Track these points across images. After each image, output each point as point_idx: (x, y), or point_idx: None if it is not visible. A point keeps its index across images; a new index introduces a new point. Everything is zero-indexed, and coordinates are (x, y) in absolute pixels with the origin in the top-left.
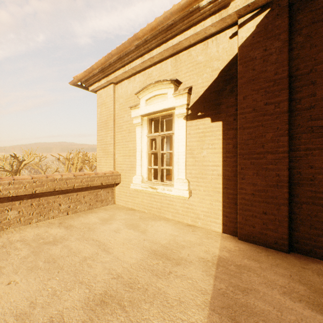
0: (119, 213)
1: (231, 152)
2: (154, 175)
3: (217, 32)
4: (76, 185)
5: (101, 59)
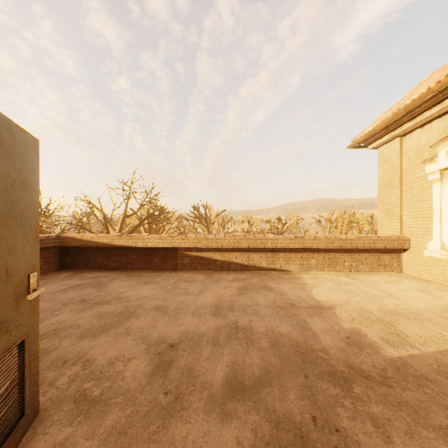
0: (406, 280)
1: None
2: None
3: None
4: (358, 246)
5: (384, 121)
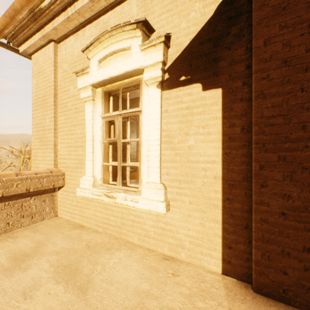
0: (55, 236)
1: (239, 139)
2: (113, 175)
3: None
4: None
5: None
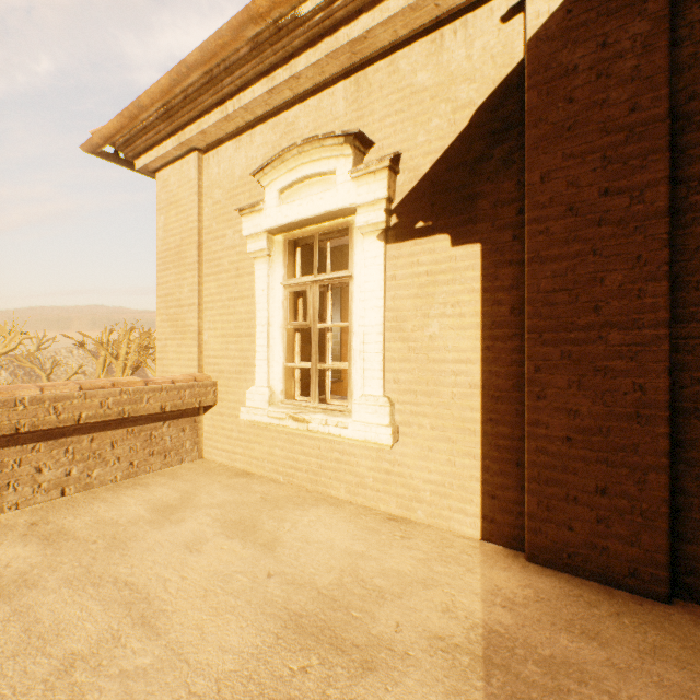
0: (208, 485)
1: (507, 326)
2: (301, 386)
3: (469, 7)
4: (86, 416)
5: (161, 80)
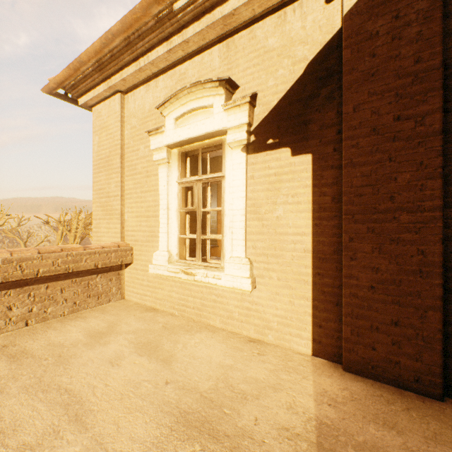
0: (127, 318)
1: (330, 210)
2: (190, 250)
3: None
4: (42, 271)
5: (94, 43)
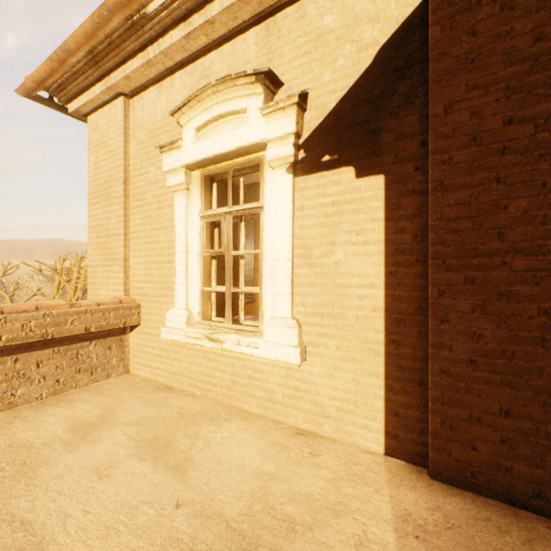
0: (130, 401)
1: (410, 252)
2: (217, 308)
3: None
4: (6, 339)
5: (84, 23)
